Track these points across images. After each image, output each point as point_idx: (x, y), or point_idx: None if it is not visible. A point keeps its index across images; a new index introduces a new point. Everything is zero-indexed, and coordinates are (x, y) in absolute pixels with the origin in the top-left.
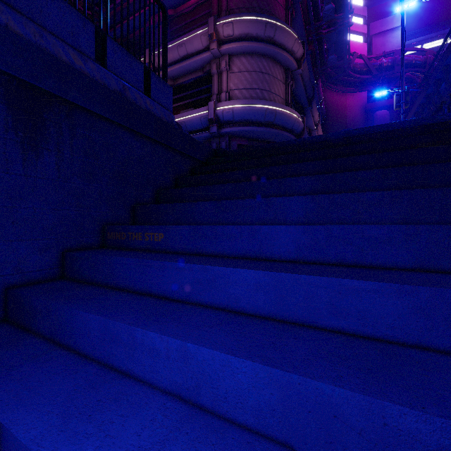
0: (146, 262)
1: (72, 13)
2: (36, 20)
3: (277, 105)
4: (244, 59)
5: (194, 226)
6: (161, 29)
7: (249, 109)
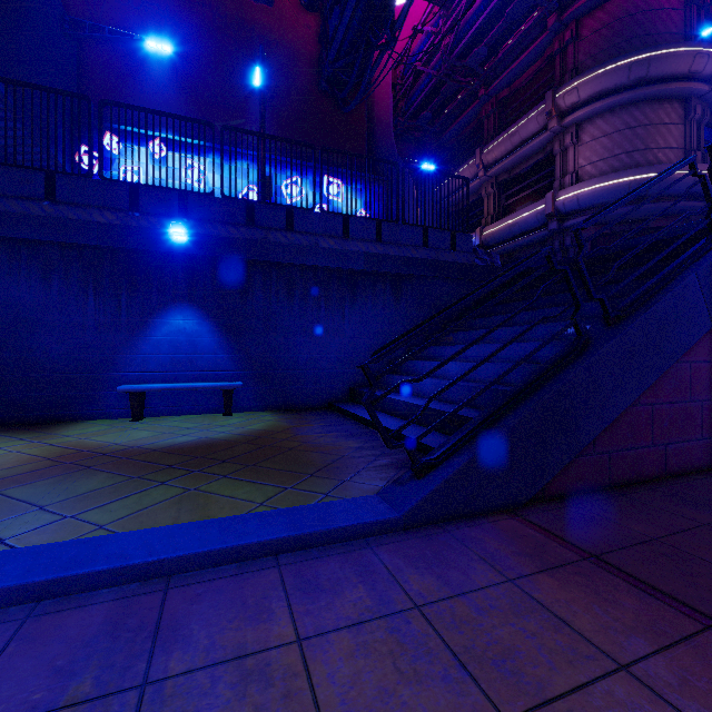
0: (440, 347)
1: (412, 228)
2: (398, 243)
3: (651, 170)
4: (599, 121)
5: (465, 332)
6: (494, 117)
7: (602, 190)
